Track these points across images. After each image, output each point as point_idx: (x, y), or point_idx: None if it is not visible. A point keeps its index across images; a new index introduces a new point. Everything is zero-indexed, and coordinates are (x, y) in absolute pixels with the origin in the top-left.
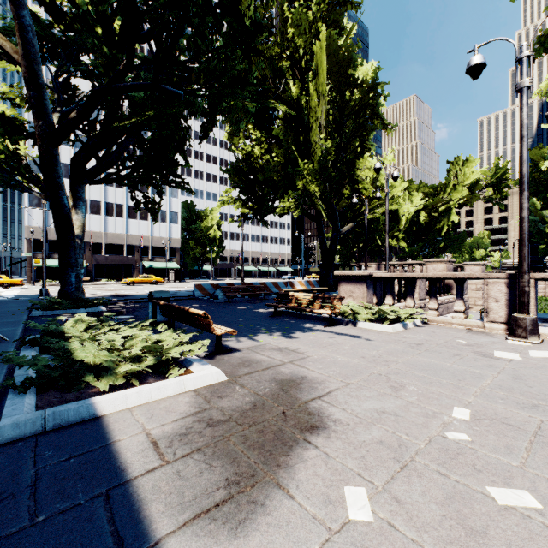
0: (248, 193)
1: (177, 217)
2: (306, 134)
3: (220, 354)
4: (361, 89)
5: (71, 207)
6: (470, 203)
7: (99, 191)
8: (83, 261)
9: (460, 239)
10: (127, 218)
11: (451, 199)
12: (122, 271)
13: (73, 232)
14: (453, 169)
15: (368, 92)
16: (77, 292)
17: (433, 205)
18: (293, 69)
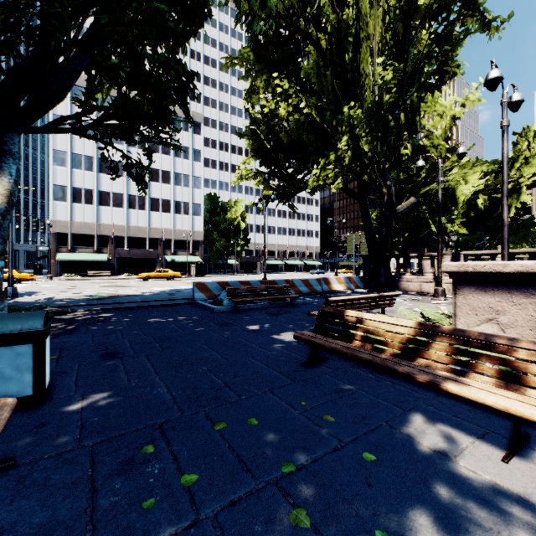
0: (271, 167)
1: (200, 209)
2: (355, 51)
3: None
4: None
5: None
6: None
7: (122, 183)
8: (4, 248)
9: (527, 226)
10: (149, 211)
11: (522, 176)
12: (145, 265)
13: None
14: (521, 141)
15: None
16: None
17: (496, 185)
18: None
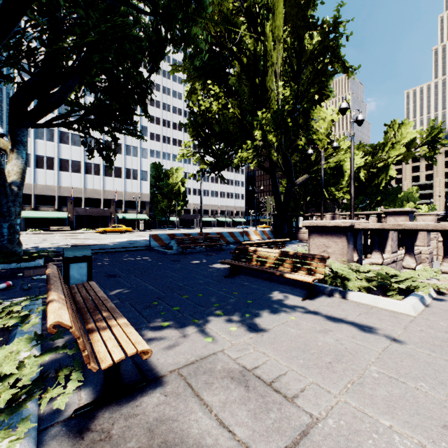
0: (206, 148)
1: (147, 175)
2: (263, 78)
3: (112, 404)
4: (321, 31)
5: (9, 151)
6: (406, 160)
7: (79, 152)
8: (20, 210)
9: (395, 193)
10: (103, 176)
11: (389, 157)
12: (100, 221)
13: (2, 177)
14: (390, 131)
15: (329, 34)
16: (10, 244)
17: (373, 163)
18: (249, 23)
